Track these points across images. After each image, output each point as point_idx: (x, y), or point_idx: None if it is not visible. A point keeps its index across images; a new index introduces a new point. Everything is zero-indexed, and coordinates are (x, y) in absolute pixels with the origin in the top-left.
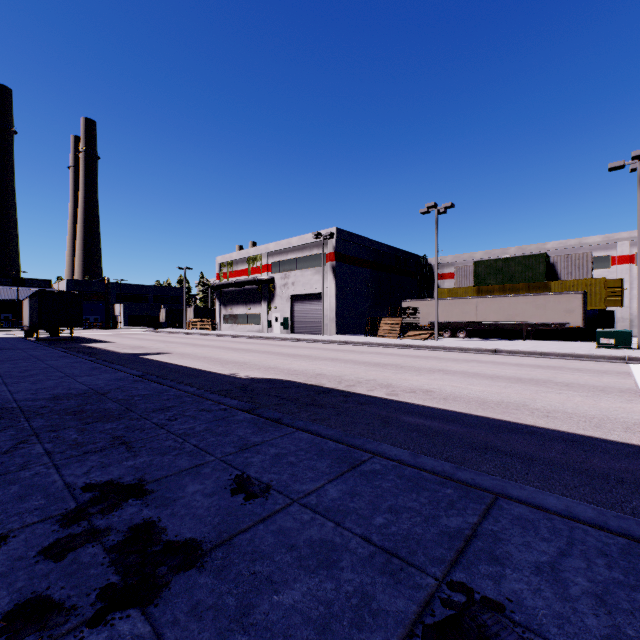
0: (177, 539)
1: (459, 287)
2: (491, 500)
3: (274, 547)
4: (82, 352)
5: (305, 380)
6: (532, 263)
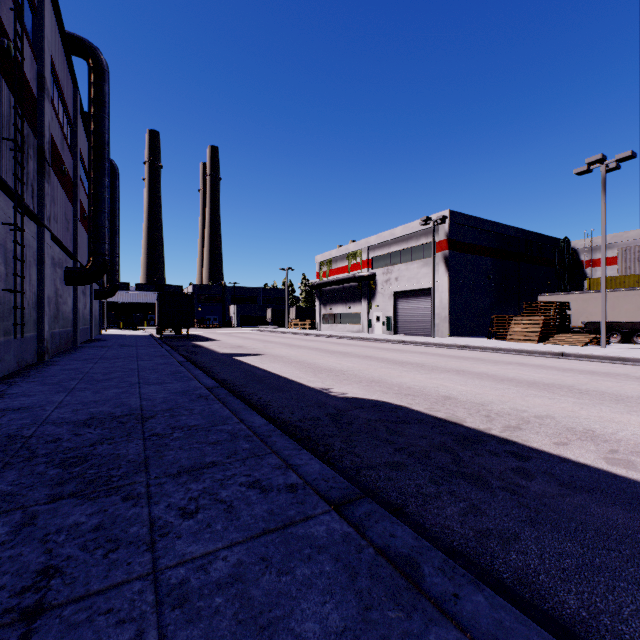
0: None
1: (627, 275)
2: None
3: None
4: (186, 351)
5: (428, 408)
6: None
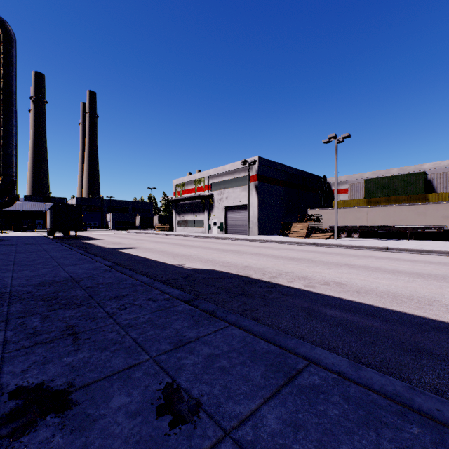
0: None
1: (352, 199)
2: None
3: None
4: (79, 246)
5: (236, 271)
6: (413, 180)
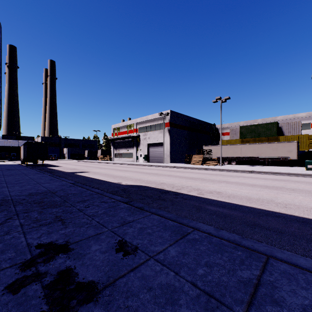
0: (84, 281)
1: (232, 139)
2: (265, 259)
3: (139, 288)
4: (47, 171)
5: (155, 186)
6: (270, 127)
